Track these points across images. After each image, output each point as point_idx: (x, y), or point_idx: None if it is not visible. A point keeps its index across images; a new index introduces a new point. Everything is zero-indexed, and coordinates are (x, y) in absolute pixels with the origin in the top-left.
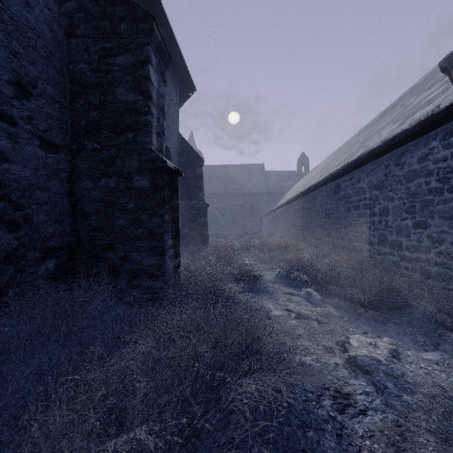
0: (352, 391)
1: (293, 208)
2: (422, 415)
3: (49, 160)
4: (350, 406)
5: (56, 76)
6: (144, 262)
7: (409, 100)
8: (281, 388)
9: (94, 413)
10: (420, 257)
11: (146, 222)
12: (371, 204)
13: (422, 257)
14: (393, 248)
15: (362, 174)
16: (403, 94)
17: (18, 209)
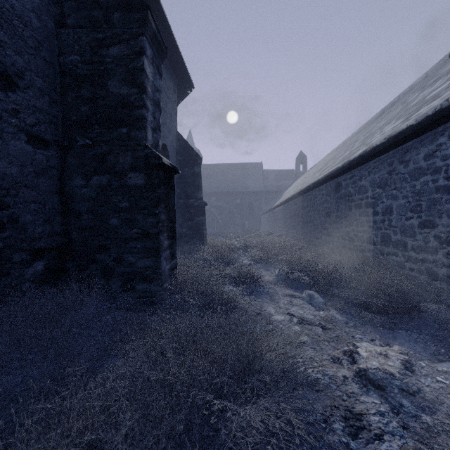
0: (364, 410)
1: (292, 207)
2: (445, 440)
3: (37, 156)
4: (364, 429)
5: (46, 68)
6: (138, 264)
7: (411, 97)
8: (287, 410)
9: (71, 446)
10: (427, 258)
11: (140, 222)
12: (374, 203)
13: (429, 258)
14: (397, 248)
15: (364, 172)
16: (403, 92)
17: (3, 208)
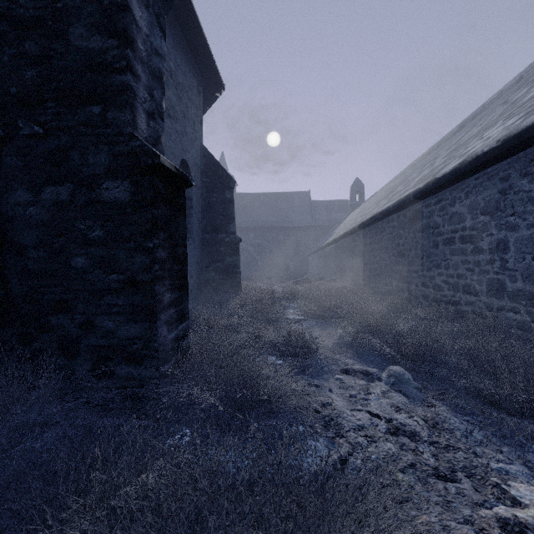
0: None
1: (349, 244)
2: None
3: None
4: None
5: None
6: (119, 333)
7: (516, 95)
8: None
9: None
10: None
11: (123, 262)
12: (476, 236)
13: None
14: (516, 301)
15: (459, 193)
16: (489, 100)
17: None
